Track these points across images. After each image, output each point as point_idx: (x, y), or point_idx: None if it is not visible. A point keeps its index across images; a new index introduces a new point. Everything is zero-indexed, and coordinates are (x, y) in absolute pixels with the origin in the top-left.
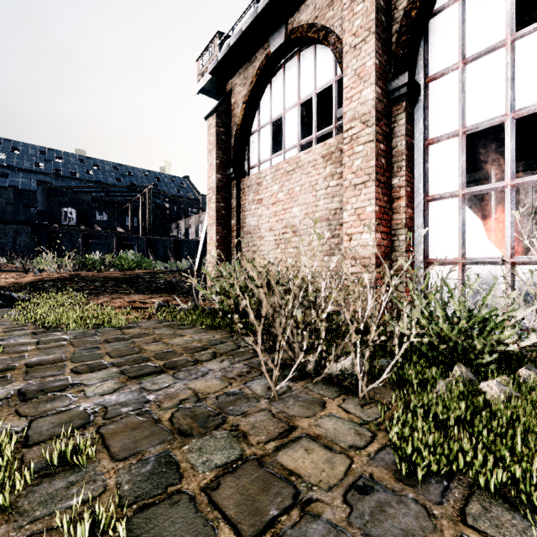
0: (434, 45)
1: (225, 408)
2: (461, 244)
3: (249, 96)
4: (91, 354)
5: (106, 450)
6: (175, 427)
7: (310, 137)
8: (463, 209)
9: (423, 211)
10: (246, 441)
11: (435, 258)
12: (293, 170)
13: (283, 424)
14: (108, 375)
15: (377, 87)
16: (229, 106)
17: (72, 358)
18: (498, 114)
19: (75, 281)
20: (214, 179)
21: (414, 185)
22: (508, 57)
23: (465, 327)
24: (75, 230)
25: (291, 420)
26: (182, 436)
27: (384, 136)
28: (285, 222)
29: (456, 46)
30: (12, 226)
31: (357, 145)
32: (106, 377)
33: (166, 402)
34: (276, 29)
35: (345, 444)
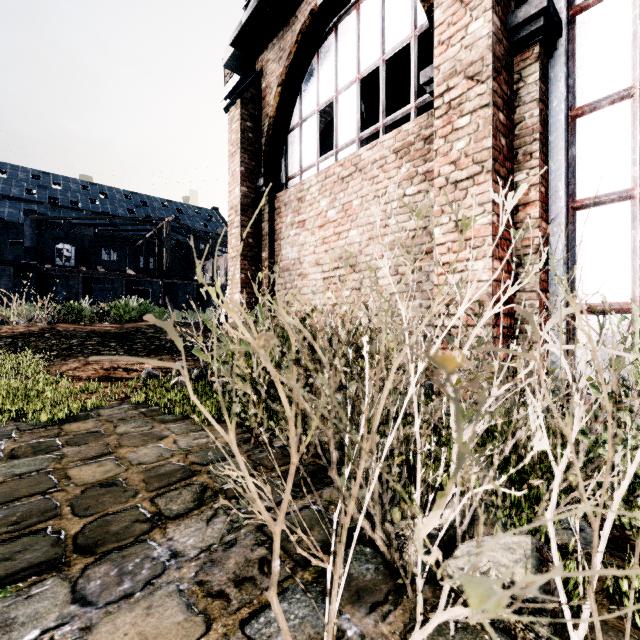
0: None
1: None
2: (639, 278)
3: (286, 74)
4: None
5: None
6: None
7: (376, 125)
8: None
9: (565, 226)
10: None
11: (586, 303)
12: (350, 176)
13: None
14: None
15: (496, 16)
16: (259, 93)
17: None
18: None
19: (45, 337)
20: (237, 193)
21: (548, 183)
22: None
23: None
24: (73, 272)
25: None
26: None
27: (504, 101)
28: (338, 252)
29: None
30: None
31: (460, 116)
32: None
33: None
34: None
35: None
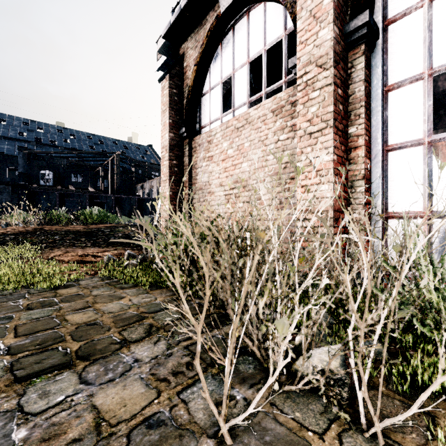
0: None
1: None
2: (427, 196)
3: (200, 57)
4: None
5: None
6: None
7: (260, 93)
8: (429, 158)
9: (381, 162)
10: None
11: (395, 212)
12: (242, 127)
13: None
14: None
15: (336, 27)
16: (181, 69)
17: None
18: None
19: (37, 234)
20: (167, 137)
21: (371, 134)
22: None
23: None
24: (52, 189)
25: None
26: None
27: (342, 81)
28: (235, 178)
29: None
30: None
31: (313, 91)
32: None
33: None
34: None
35: None
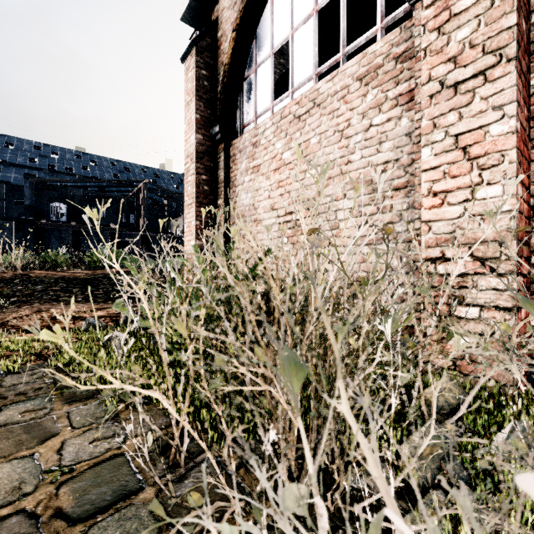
0: None
1: None
2: None
3: (241, 17)
4: None
5: None
6: None
7: (335, 57)
8: None
9: None
10: None
11: None
12: (307, 113)
13: None
14: None
15: None
16: (214, 42)
17: None
18: None
19: (13, 283)
20: (192, 141)
21: None
22: None
23: None
24: (64, 226)
25: None
26: None
27: None
28: (294, 195)
29: None
30: None
31: None
32: None
33: None
34: None
35: None
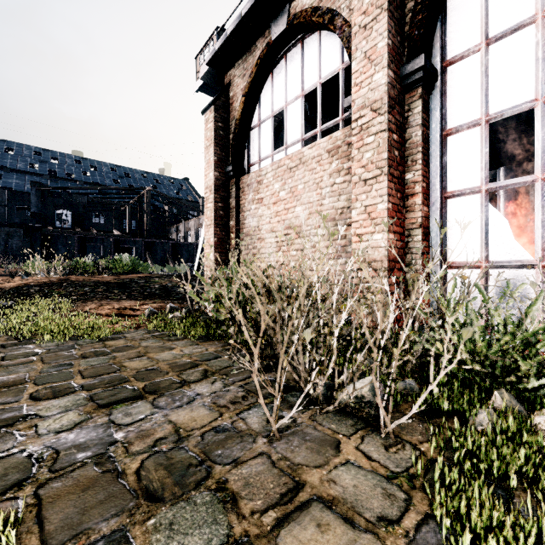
0: (452, 25)
1: (211, 452)
2: (484, 245)
3: (249, 88)
4: (60, 373)
5: (39, 527)
6: (142, 485)
7: (315, 130)
8: (486, 206)
9: (440, 209)
10: (235, 510)
11: (453, 261)
12: (296, 167)
13: (286, 480)
14: (73, 402)
15: (390, 71)
16: (227, 100)
17: (36, 379)
18: (527, 99)
19: (64, 286)
20: (211, 177)
21: (429, 180)
22: (539, 35)
23: (508, 345)
24: (70, 233)
25: (297, 472)
26: (149, 501)
27: (398, 125)
28: (287, 223)
29: (478, 25)
30: (3, 228)
31: (368, 136)
32: (70, 405)
33: (137, 443)
34: (278, 15)
35: (371, 514)
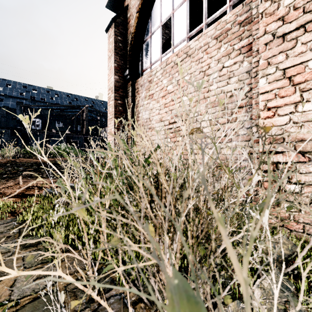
0: None
1: None
2: None
3: (142, 4)
4: None
5: None
6: None
7: (200, 25)
8: None
9: None
10: None
11: None
12: (182, 61)
13: None
14: None
15: None
16: (125, 20)
17: None
18: None
19: (6, 166)
20: (112, 80)
21: None
22: None
23: None
24: (40, 132)
25: None
26: None
27: None
28: (174, 112)
29: None
30: None
31: None
32: None
33: None
34: None
35: None
